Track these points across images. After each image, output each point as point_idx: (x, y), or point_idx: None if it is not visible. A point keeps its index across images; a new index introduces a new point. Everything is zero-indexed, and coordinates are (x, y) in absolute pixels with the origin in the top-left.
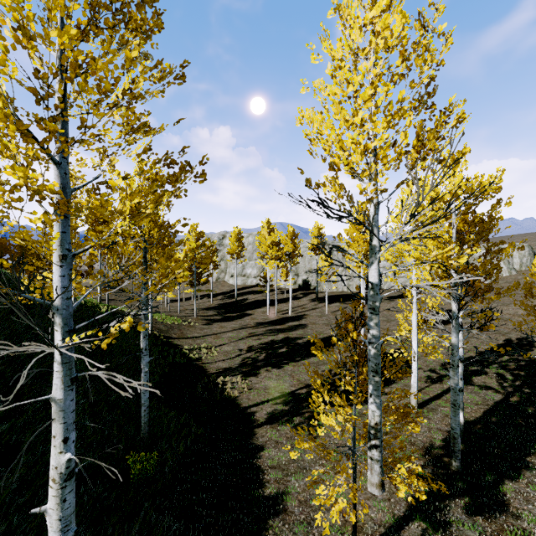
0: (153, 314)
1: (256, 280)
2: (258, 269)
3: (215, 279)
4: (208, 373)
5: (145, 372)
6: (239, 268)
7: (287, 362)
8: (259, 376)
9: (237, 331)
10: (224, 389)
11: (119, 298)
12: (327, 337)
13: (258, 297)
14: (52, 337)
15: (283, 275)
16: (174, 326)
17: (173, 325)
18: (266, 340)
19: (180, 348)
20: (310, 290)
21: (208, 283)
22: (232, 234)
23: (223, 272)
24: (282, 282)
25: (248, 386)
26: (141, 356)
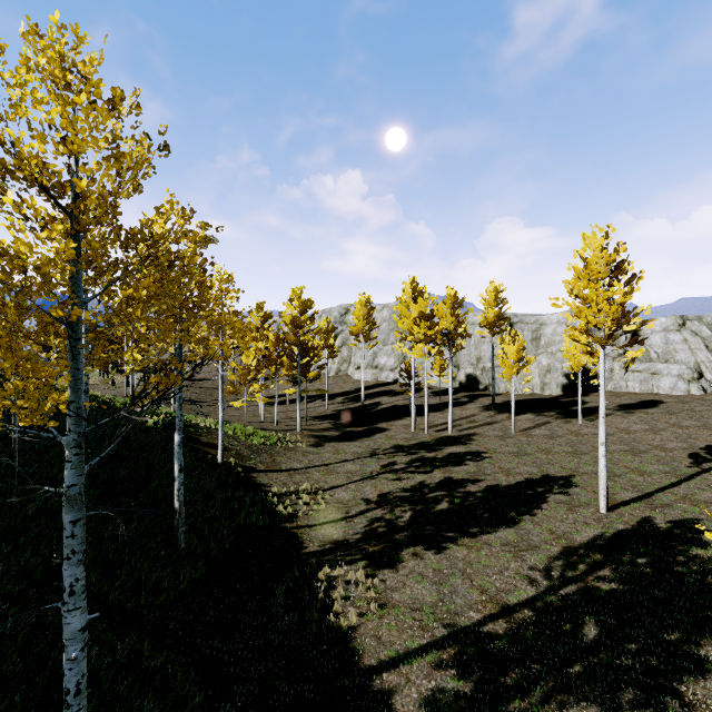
0: (235, 427)
1: (394, 374)
2: (396, 357)
3: (334, 372)
4: (305, 551)
5: (69, 659)
6: (369, 356)
7: (454, 536)
8: (399, 569)
9: (362, 460)
10: (329, 603)
11: (200, 398)
12: (524, 483)
13: (396, 401)
14: (2, 489)
15: (436, 367)
16: (263, 448)
17: (262, 446)
18: (412, 482)
19: (264, 492)
20: (478, 390)
21: (324, 378)
22: (357, 305)
23: (345, 362)
24: (434, 378)
25: (377, 596)
26: (174, 523)
